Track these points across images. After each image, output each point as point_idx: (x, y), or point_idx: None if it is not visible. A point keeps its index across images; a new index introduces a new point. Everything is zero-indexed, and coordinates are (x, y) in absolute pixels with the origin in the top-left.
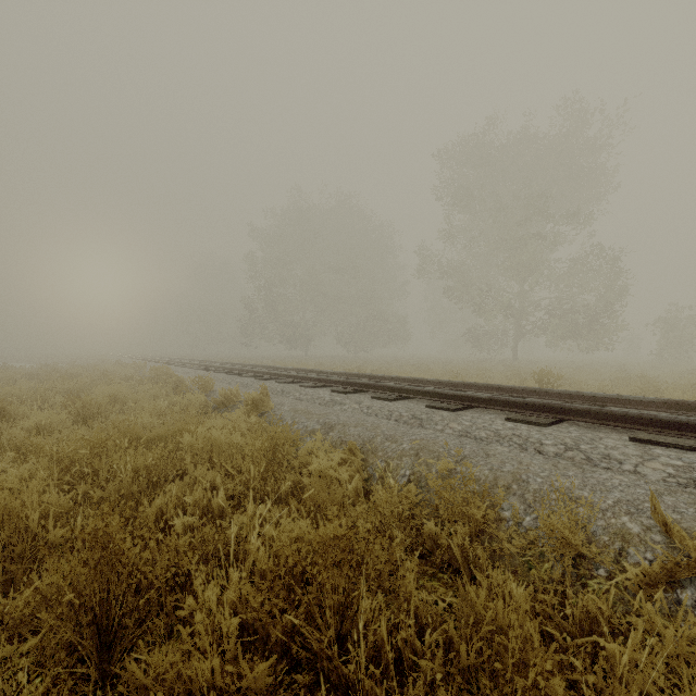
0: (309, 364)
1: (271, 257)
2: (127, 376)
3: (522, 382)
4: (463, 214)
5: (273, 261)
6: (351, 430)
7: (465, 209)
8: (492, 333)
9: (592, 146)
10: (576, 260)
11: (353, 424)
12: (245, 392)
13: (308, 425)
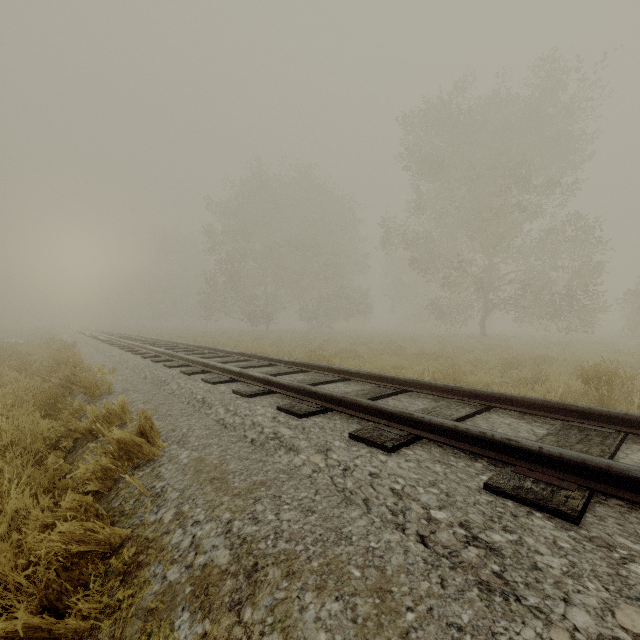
0: (267, 341)
1: (231, 229)
2: (25, 363)
3: (538, 373)
4: (432, 181)
5: (232, 233)
6: (308, 613)
7: (432, 178)
8: (457, 307)
9: (570, 107)
10: (551, 230)
11: (314, 569)
12: (100, 427)
13: (201, 544)
